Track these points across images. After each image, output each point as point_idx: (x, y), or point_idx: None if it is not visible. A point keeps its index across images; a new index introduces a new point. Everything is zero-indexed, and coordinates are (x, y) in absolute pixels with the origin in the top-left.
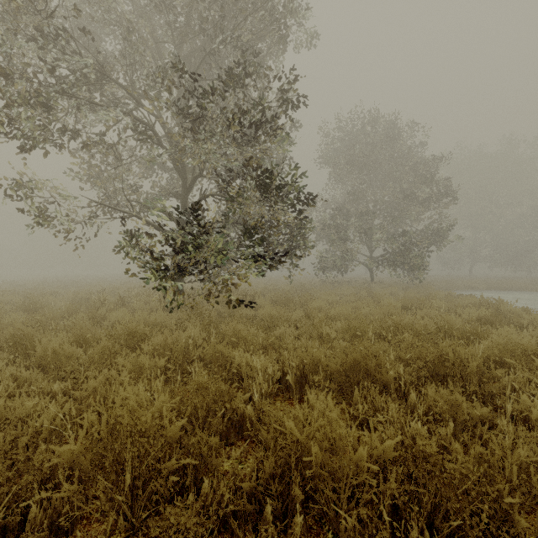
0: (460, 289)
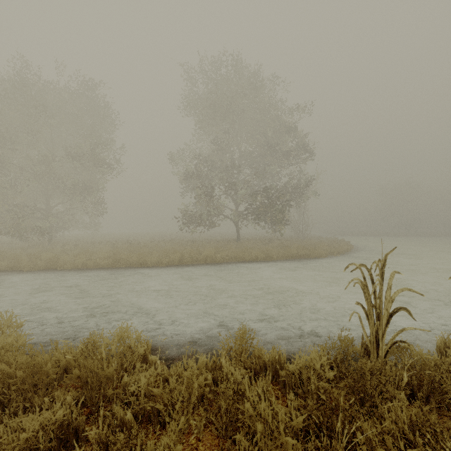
0: None
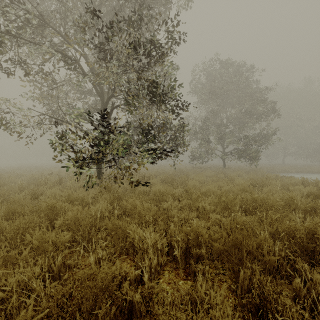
0: (279, 172)
